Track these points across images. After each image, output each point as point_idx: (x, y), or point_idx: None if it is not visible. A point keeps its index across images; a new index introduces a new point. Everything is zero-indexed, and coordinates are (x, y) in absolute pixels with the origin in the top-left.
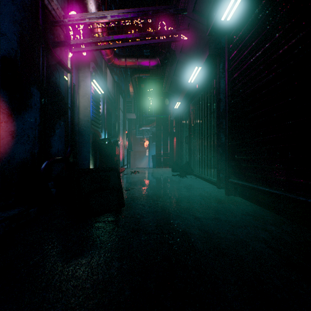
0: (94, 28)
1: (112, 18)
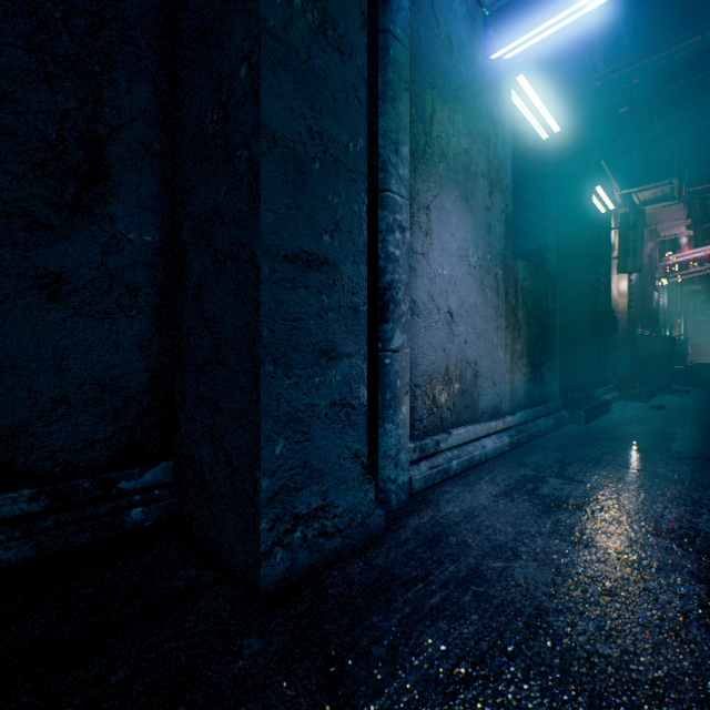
0: (688, 261)
1: (708, 253)
